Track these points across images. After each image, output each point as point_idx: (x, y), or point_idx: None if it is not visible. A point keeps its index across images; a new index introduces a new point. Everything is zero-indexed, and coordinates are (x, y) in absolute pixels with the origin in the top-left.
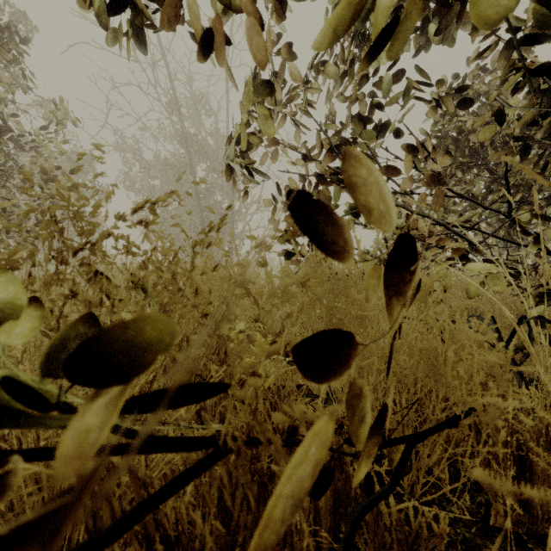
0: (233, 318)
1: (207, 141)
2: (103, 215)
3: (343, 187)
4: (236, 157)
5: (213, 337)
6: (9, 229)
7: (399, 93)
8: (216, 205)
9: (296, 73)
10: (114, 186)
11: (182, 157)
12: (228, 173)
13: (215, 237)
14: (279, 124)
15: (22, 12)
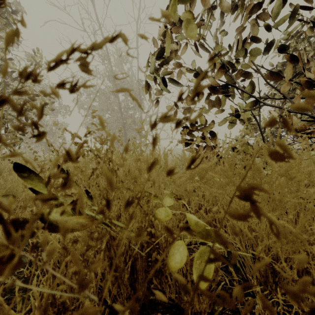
0: (160, 198)
1: (126, 78)
2: (66, 123)
3: (228, 95)
4: (154, 72)
5: (193, 293)
6: (6, 129)
7: (284, 16)
8: (131, 116)
9: (203, 3)
10: (18, 22)
11: (111, 88)
12: (145, 87)
13: (131, 135)
14: (182, 51)
15: (19, 2)
